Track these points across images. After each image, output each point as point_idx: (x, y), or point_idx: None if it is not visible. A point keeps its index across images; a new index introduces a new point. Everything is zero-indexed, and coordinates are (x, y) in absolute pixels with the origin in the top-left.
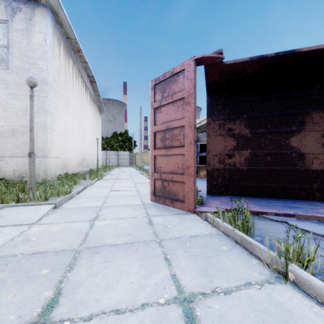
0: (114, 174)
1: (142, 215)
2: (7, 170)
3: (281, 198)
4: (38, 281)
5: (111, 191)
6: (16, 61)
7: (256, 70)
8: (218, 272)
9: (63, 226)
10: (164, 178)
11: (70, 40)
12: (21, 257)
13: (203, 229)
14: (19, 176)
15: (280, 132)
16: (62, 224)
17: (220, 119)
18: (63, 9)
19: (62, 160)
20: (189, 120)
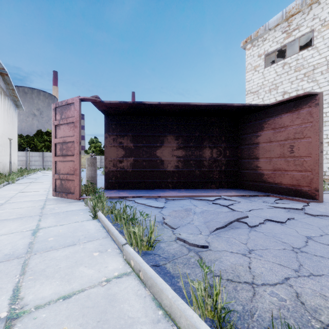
0: (32, 178)
1: (39, 205)
2: None
3: (151, 189)
4: None
5: (19, 193)
6: None
7: (128, 108)
8: (66, 220)
9: None
10: (62, 178)
11: None
12: None
13: (79, 208)
14: None
15: (151, 146)
16: None
17: (114, 135)
18: None
19: None
20: (76, 138)
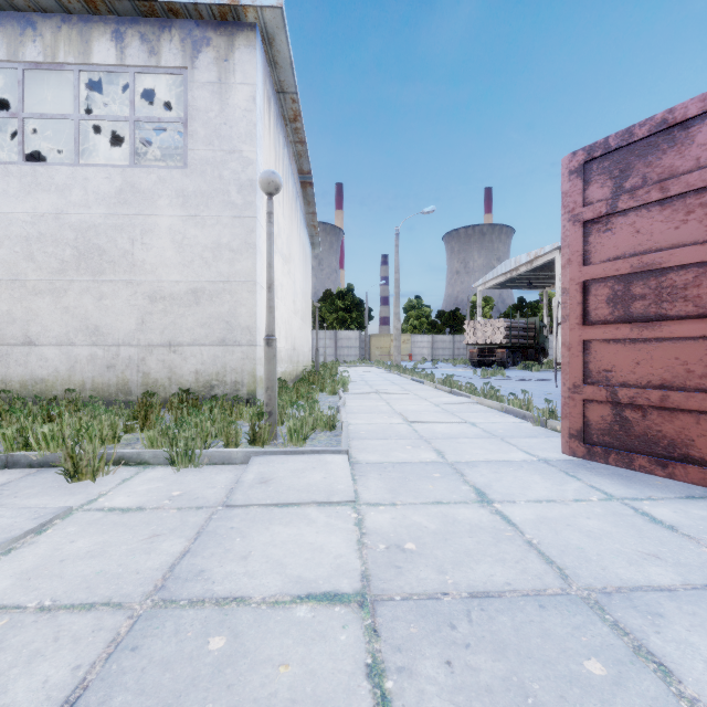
0: (356, 382)
1: (596, 496)
2: (184, 372)
3: None
4: (626, 704)
5: (410, 423)
6: (200, 149)
7: None
8: None
9: (434, 514)
10: (629, 399)
11: (284, 96)
12: (458, 605)
13: None
14: (206, 384)
15: None
16: (422, 508)
17: None
18: (286, 28)
19: None
20: None
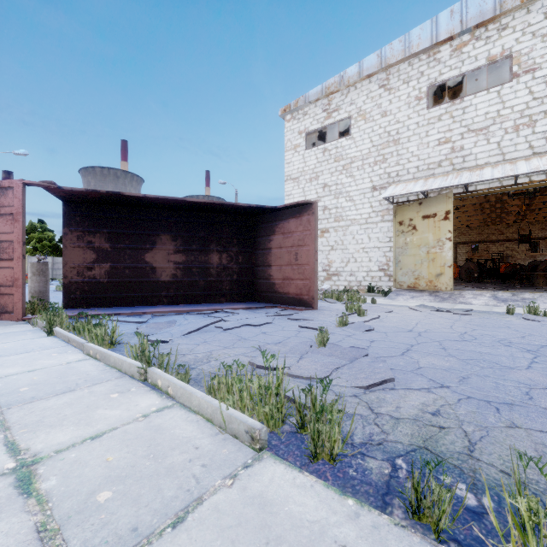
0: None
1: None
2: None
3: (138, 306)
4: None
5: None
6: None
7: (101, 197)
8: (9, 340)
9: None
10: None
11: None
12: None
13: (23, 329)
14: None
15: (137, 248)
16: None
17: (80, 230)
18: None
19: None
20: (18, 236)
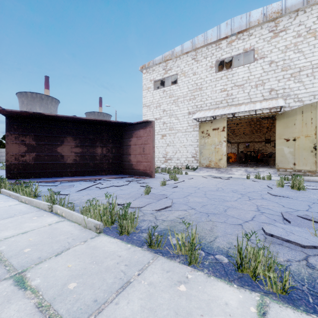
0: None
1: None
2: None
3: (53, 177)
4: None
5: None
6: None
7: (30, 115)
8: None
9: None
10: None
11: None
12: None
13: None
14: None
15: (52, 144)
16: None
17: (16, 134)
18: None
19: None
20: None
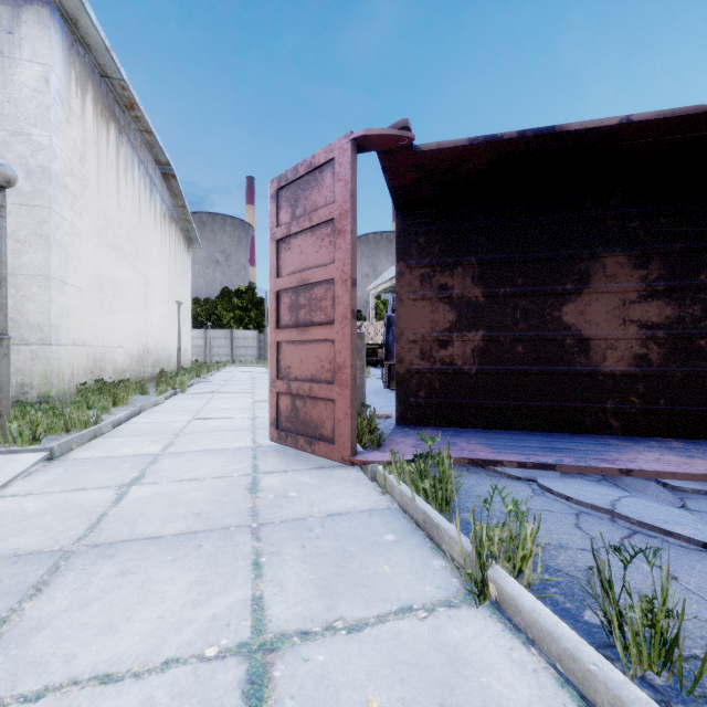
0: (215, 382)
1: (242, 473)
2: None
3: (545, 431)
4: None
5: (193, 420)
6: None
7: (488, 165)
8: (355, 588)
9: (54, 500)
10: (296, 391)
11: (110, 81)
12: None
13: (360, 499)
14: None
15: (542, 294)
16: (53, 495)
17: (424, 265)
18: (88, 12)
19: (89, 351)
20: (341, 267)
